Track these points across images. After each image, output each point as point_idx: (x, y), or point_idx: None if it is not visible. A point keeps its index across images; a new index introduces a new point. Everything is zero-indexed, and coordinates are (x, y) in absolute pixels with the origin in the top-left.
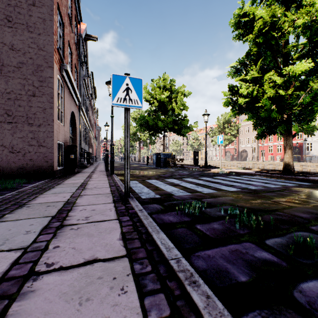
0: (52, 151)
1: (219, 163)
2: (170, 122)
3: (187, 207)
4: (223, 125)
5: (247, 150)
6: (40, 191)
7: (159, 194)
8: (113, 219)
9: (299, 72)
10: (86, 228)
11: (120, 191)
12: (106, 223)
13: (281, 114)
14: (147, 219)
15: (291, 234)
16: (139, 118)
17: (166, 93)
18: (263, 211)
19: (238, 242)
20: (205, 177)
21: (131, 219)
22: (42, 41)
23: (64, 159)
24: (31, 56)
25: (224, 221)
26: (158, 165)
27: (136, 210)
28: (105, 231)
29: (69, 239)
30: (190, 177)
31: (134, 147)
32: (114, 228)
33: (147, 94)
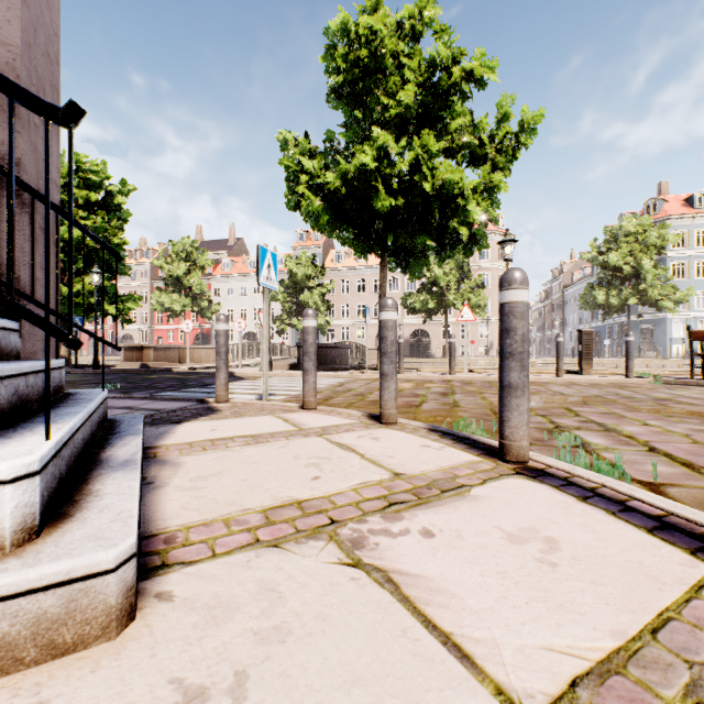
0: None
1: None
2: None
3: None
4: None
5: (133, 336)
6: None
7: None
8: None
9: None
10: None
11: None
12: None
13: None
14: None
15: None
16: None
17: None
18: None
19: None
20: None
21: None
22: None
23: None
24: None
25: None
26: None
27: None
28: None
29: None
30: None
31: None
32: None
33: None
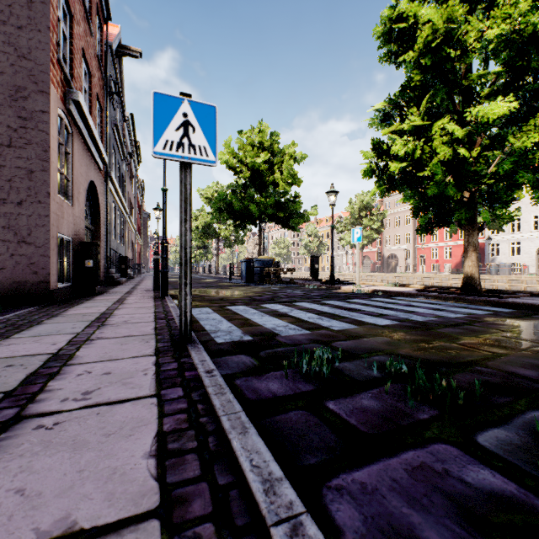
0: (47, 253)
1: (353, 276)
2: (271, 206)
3: (305, 362)
4: (359, 213)
5: (397, 255)
6: (7, 332)
7: (251, 332)
8: (145, 396)
9: (494, 117)
10: (75, 423)
11: (175, 329)
12: (128, 407)
13: (461, 191)
14: (222, 394)
15: (522, 417)
16: (216, 198)
17: (264, 155)
18: (449, 365)
19: (420, 442)
20: (332, 300)
21: (188, 394)
22: (27, 41)
23: (73, 268)
24: (2, 68)
25: (382, 391)
26: (249, 280)
27: (200, 372)
28: (119, 432)
29: (21, 459)
30: (306, 301)
31: (208, 249)
32: (142, 422)
33: (231, 156)
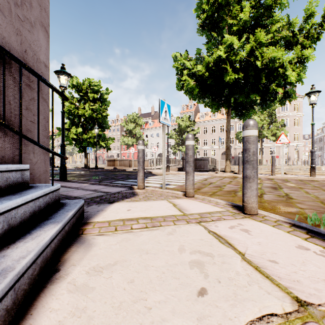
0: None
1: (90, 166)
2: None
3: None
4: None
5: (114, 156)
6: None
7: None
8: None
9: (78, 132)
10: None
11: None
12: None
13: (78, 144)
14: None
15: None
16: None
17: None
18: None
19: None
20: None
21: None
22: None
23: None
24: None
25: None
26: None
27: None
28: None
29: None
30: None
31: None
32: None
33: None
